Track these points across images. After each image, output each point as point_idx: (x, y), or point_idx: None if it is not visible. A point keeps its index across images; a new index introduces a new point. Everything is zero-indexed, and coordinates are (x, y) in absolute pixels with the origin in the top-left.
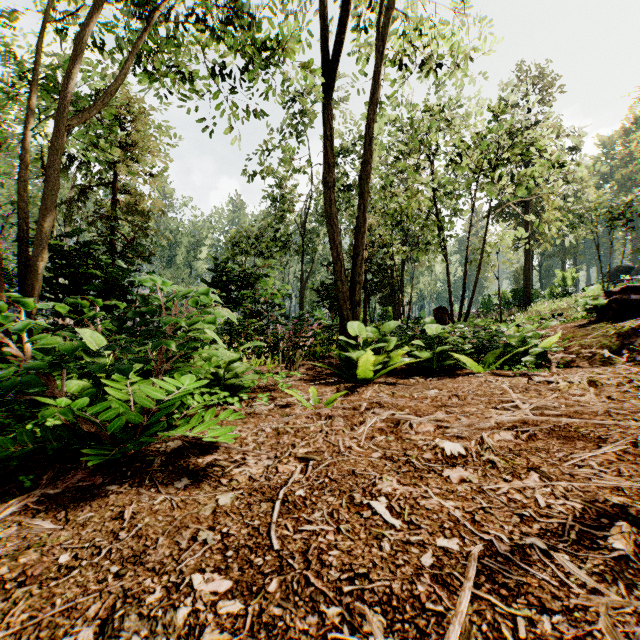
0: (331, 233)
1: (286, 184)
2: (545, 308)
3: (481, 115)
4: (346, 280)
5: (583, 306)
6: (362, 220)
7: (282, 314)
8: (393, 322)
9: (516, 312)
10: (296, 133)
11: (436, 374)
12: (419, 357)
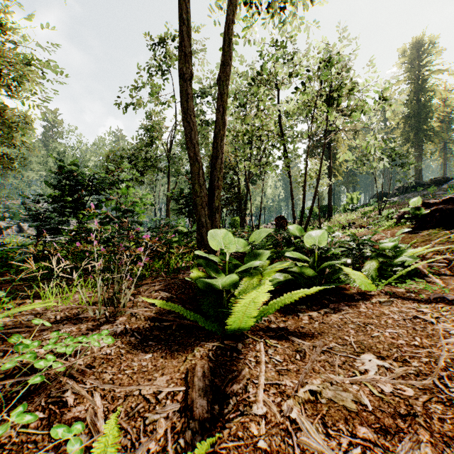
0: (188, 131)
1: (155, 116)
2: (342, 219)
3: (318, 53)
4: (204, 184)
5: (386, 216)
6: (221, 122)
7: (135, 220)
8: (265, 229)
9: (323, 221)
10: (162, 72)
11: (326, 299)
12: (297, 274)
